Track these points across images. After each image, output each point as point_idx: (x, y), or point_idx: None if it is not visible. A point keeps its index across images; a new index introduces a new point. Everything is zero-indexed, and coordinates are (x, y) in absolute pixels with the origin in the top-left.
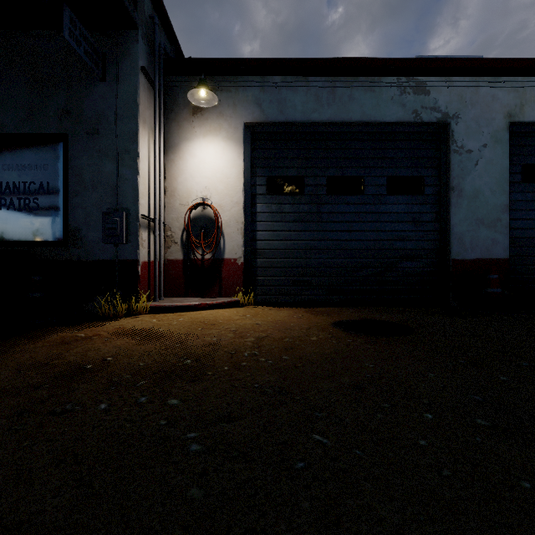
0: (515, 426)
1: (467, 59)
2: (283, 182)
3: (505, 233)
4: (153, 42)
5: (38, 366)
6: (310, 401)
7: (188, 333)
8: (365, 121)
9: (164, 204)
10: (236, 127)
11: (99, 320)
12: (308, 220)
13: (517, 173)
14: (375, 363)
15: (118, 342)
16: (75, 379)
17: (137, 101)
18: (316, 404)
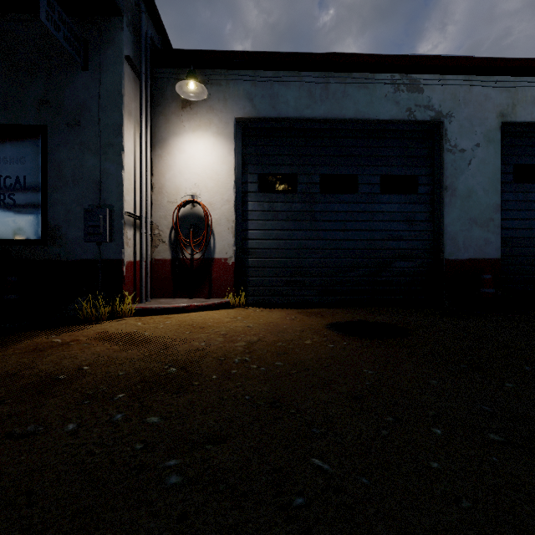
0: (531, 441)
1: (461, 58)
2: (276, 180)
3: (497, 233)
4: (139, 31)
5: (4, 377)
6: (307, 415)
7: (175, 338)
8: (359, 118)
9: (151, 201)
10: (226, 122)
11: (80, 323)
12: (300, 219)
13: (508, 173)
14: (374, 369)
15: (97, 348)
16: (44, 393)
17: (122, 92)
18: (313, 418)
